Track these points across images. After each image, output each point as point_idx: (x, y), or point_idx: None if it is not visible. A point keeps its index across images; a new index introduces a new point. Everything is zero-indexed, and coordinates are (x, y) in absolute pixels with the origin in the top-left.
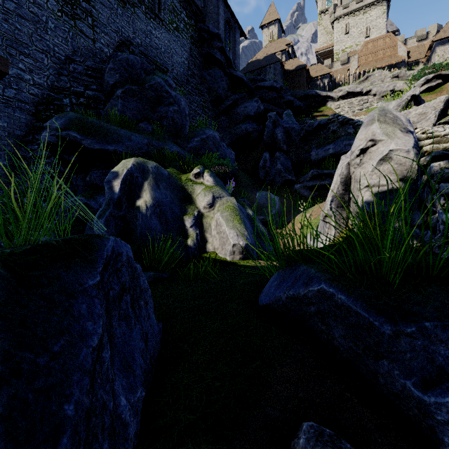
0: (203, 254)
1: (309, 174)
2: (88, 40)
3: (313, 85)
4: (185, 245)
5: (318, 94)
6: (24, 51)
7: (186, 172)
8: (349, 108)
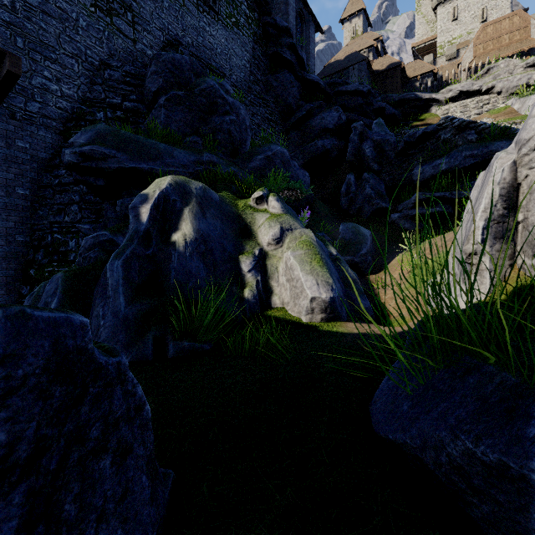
0: (267, 311)
1: (412, 199)
2: (128, 40)
3: (411, 88)
4: (240, 298)
5: (418, 97)
6: (51, 56)
7: (245, 197)
8: (462, 113)
